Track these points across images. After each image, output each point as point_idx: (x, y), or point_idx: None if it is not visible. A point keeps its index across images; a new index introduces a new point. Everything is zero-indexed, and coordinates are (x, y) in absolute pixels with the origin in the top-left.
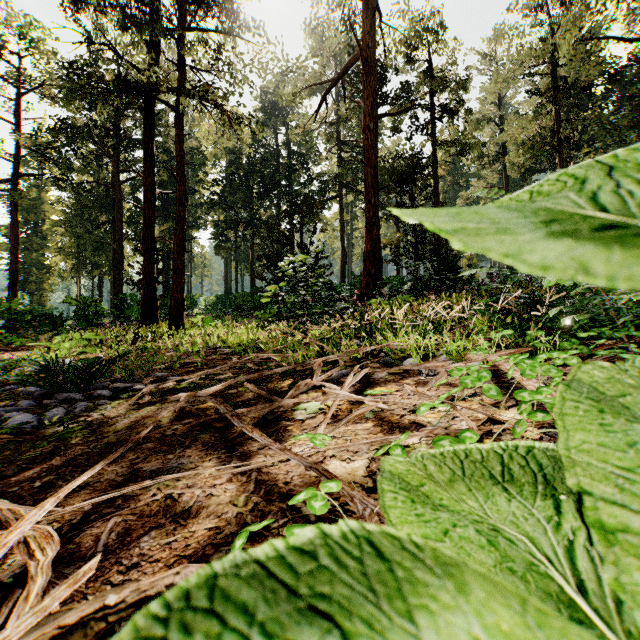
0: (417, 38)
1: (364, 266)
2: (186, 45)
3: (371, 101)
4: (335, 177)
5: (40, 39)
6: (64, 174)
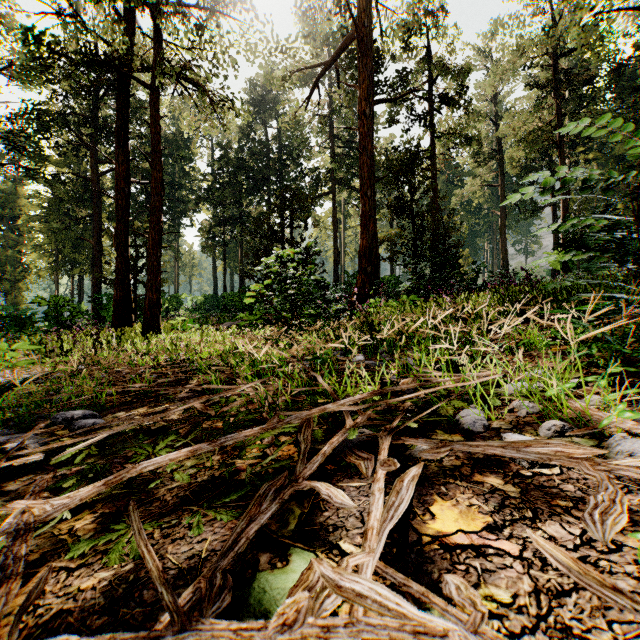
0: (415, 23)
1: (360, 264)
2: (161, 14)
3: (367, 85)
4: (327, 173)
5: (9, 18)
6: (36, 164)
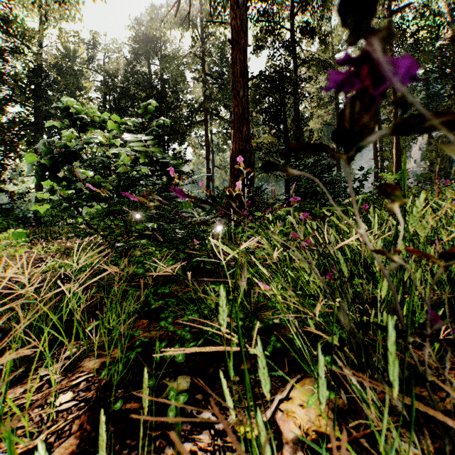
0: None
1: (232, 170)
2: None
3: None
4: (201, 104)
5: None
6: None
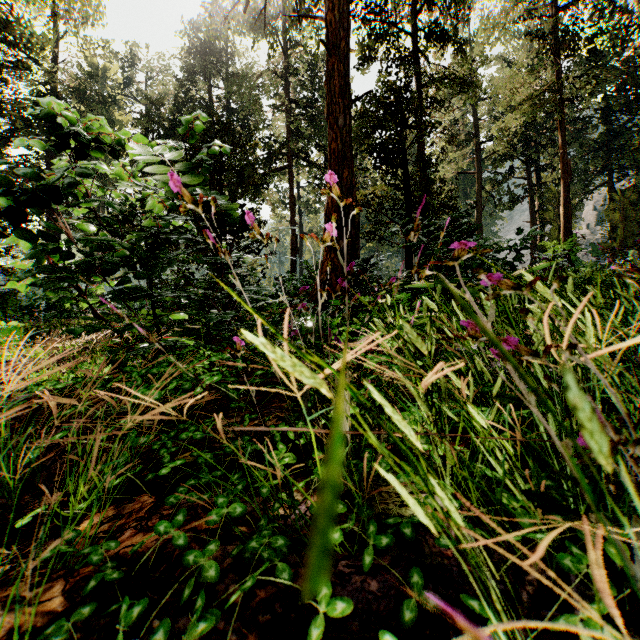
0: None
1: None
2: None
3: None
4: (284, 144)
5: None
6: None
